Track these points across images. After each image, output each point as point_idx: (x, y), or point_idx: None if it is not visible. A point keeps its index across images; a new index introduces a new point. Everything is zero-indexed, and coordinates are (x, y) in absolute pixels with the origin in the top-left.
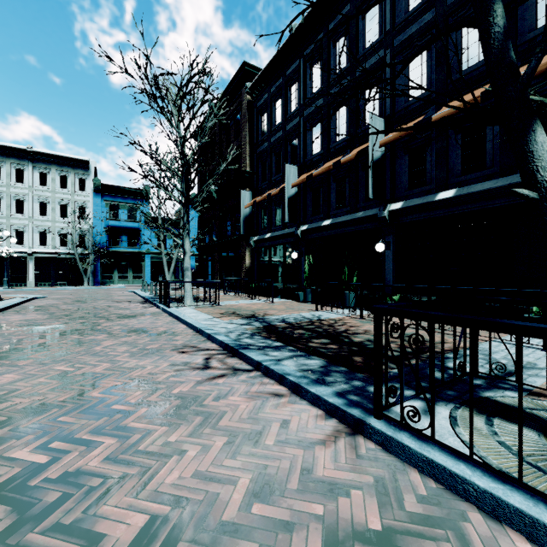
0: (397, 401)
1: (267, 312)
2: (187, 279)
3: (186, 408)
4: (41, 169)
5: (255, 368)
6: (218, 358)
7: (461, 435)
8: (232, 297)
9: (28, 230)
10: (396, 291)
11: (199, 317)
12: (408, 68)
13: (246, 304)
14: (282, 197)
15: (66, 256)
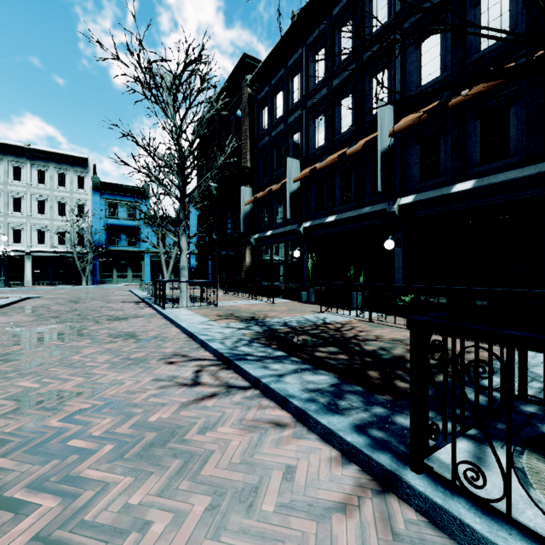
0: (438, 444)
1: (267, 314)
2: (184, 278)
3: (162, 446)
4: (39, 167)
5: (252, 385)
6: (210, 371)
7: (543, 505)
8: (232, 296)
9: (26, 228)
10: (406, 292)
11: (194, 320)
12: (420, 51)
13: (246, 305)
14: (284, 192)
15: (64, 255)
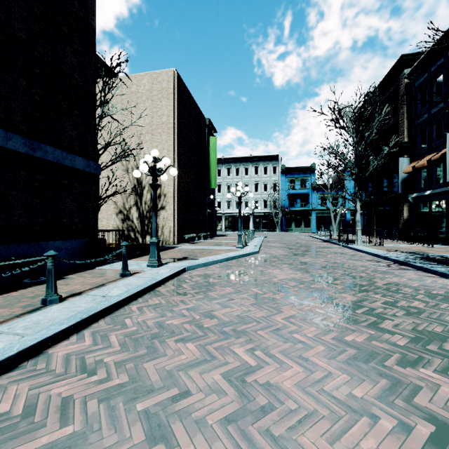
0: None
1: (426, 251)
2: (358, 228)
3: (386, 273)
4: (255, 165)
5: (418, 270)
6: (394, 265)
7: None
8: (391, 242)
9: (250, 200)
10: None
11: (372, 250)
12: None
13: (406, 247)
14: (444, 159)
15: (266, 214)
